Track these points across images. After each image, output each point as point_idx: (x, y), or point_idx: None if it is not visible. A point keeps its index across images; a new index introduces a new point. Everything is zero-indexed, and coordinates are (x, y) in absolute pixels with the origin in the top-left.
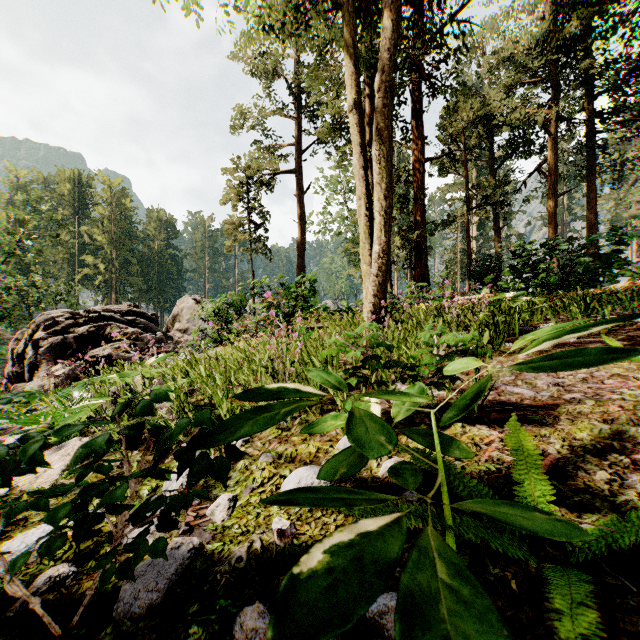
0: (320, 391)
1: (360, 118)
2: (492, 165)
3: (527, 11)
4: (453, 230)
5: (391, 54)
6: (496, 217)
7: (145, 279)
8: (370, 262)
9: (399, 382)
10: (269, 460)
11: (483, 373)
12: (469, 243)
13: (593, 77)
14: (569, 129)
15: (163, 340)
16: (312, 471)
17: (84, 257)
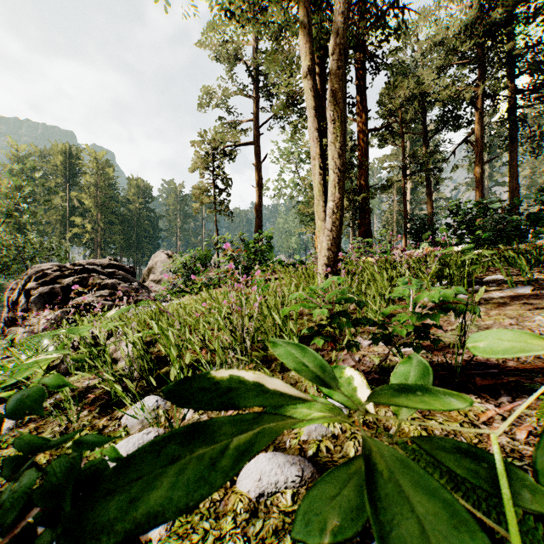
0: (296, 389)
1: (314, 83)
2: (425, 137)
3: (456, 2)
4: (390, 194)
5: (345, 18)
6: (428, 182)
7: (126, 237)
8: (324, 218)
9: (359, 335)
10: None
11: (447, 327)
12: (405, 205)
13: (515, 58)
14: (493, 105)
15: (138, 289)
16: (276, 463)
17: (74, 218)
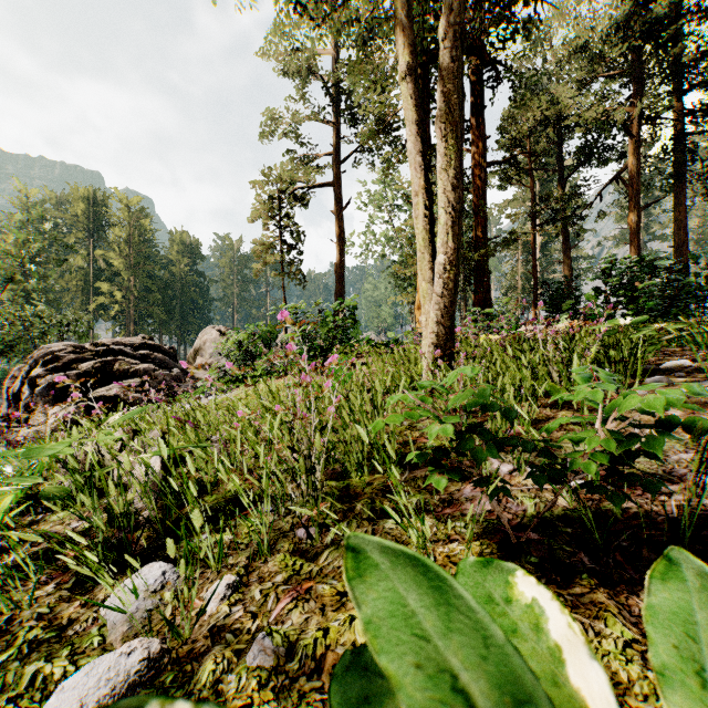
0: None
1: (417, 88)
2: (561, 175)
3: None
4: (513, 252)
5: None
6: (565, 235)
7: (166, 309)
8: (431, 278)
9: None
10: (267, 662)
11: None
12: (535, 265)
13: (684, 68)
14: (654, 130)
15: (180, 378)
16: None
17: (99, 284)
